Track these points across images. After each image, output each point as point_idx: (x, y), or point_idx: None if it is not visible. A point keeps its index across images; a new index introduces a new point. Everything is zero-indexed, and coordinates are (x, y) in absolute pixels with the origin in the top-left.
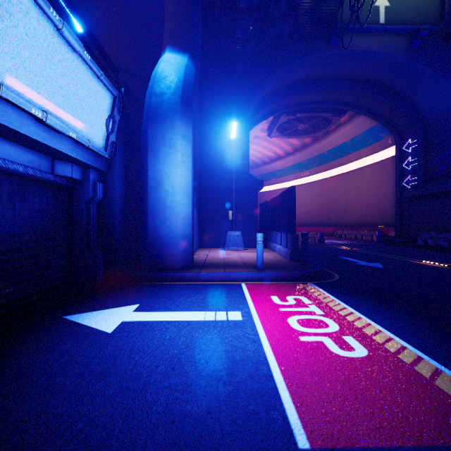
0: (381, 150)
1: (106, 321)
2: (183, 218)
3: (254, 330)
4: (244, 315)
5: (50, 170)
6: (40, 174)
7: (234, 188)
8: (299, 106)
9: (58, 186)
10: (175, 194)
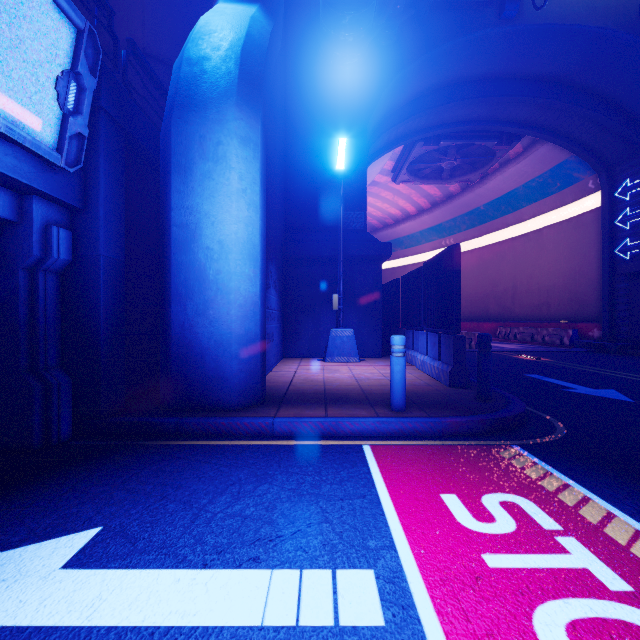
0: (575, 200)
1: None
2: (242, 304)
3: None
4: (386, 593)
5: None
6: None
7: (341, 256)
8: (444, 128)
9: None
10: (225, 257)
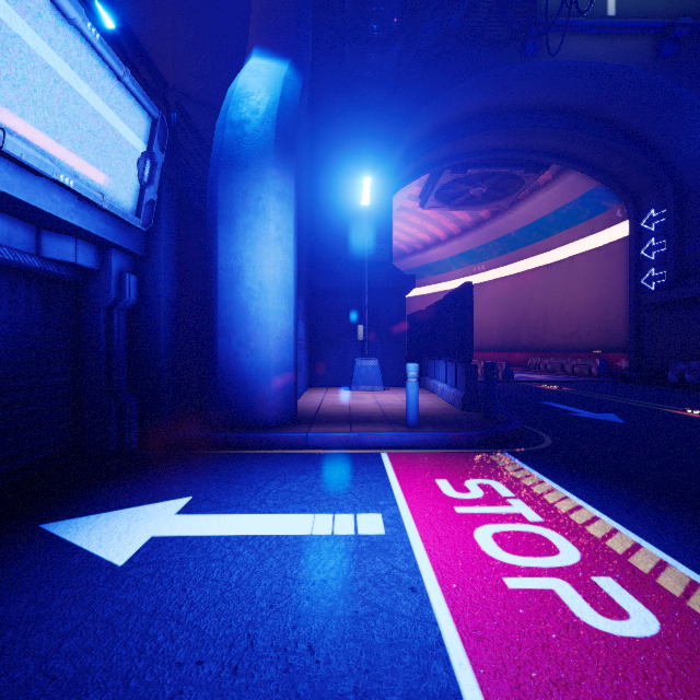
0: (604, 228)
1: (119, 537)
2: (279, 336)
3: (411, 561)
4: (388, 522)
5: (32, 248)
6: (11, 255)
7: (366, 288)
8: (471, 157)
9: (51, 279)
10: (264, 296)
